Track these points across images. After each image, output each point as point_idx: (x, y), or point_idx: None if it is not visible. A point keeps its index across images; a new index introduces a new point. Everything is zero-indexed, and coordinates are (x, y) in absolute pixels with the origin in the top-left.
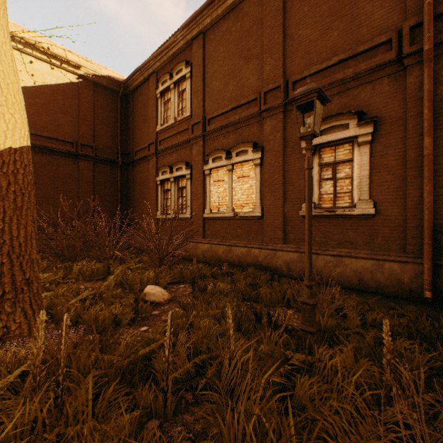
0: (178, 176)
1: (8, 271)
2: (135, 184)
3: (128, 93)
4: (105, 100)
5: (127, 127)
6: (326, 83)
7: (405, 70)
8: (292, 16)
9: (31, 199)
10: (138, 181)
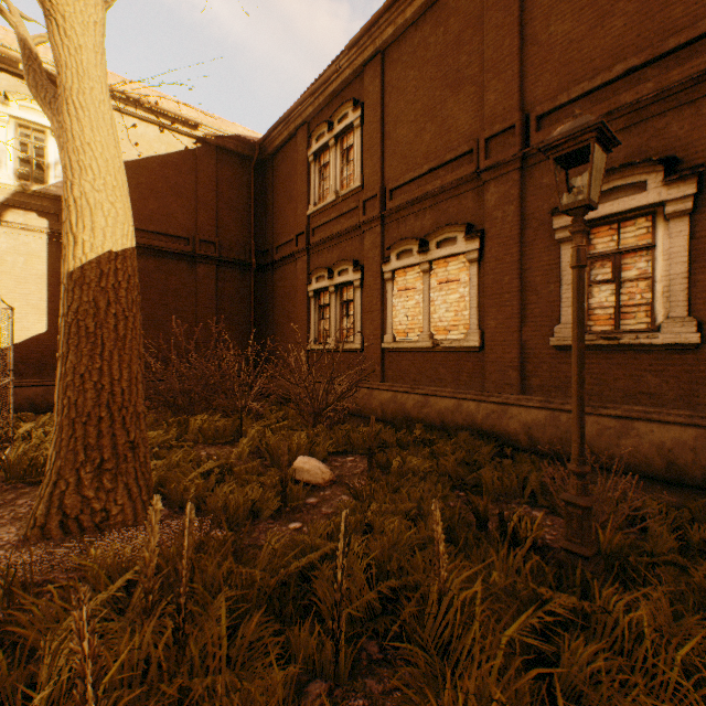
0: (342, 284)
1: (108, 430)
2: (275, 297)
3: (265, 158)
4: (233, 172)
5: (263, 210)
6: (601, 112)
7: None
8: (536, 4)
9: (137, 324)
10: (279, 292)
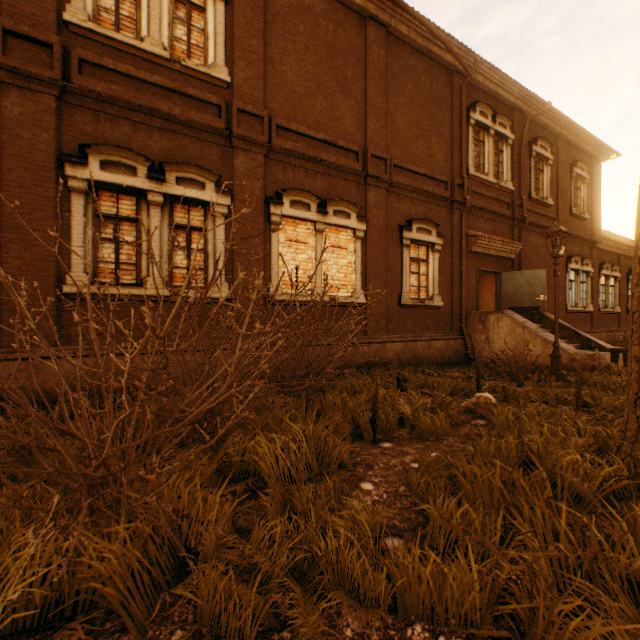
0: (179, 198)
1: None
2: None
3: None
4: None
5: None
6: (418, 187)
7: (451, 209)
8: (391, 94)
9: None
10: None
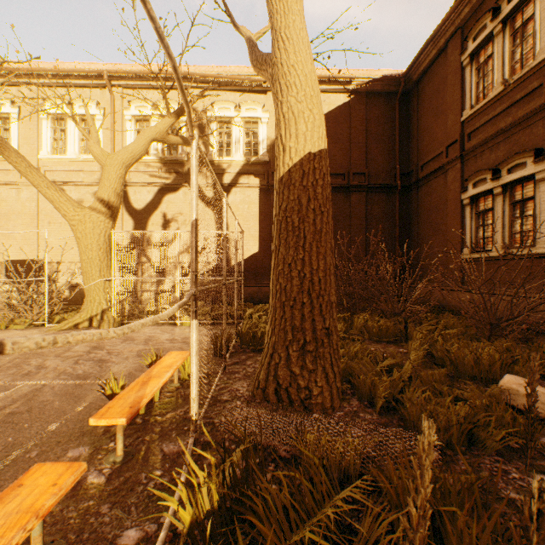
0: (512, 182)
1: (308, 314)
2: (419, 213)
3: (409, 88)
4: (379, 111)
5: (406, 136)
6: None
7: None
8: None
9: (328, 219)
10: (424, 207)
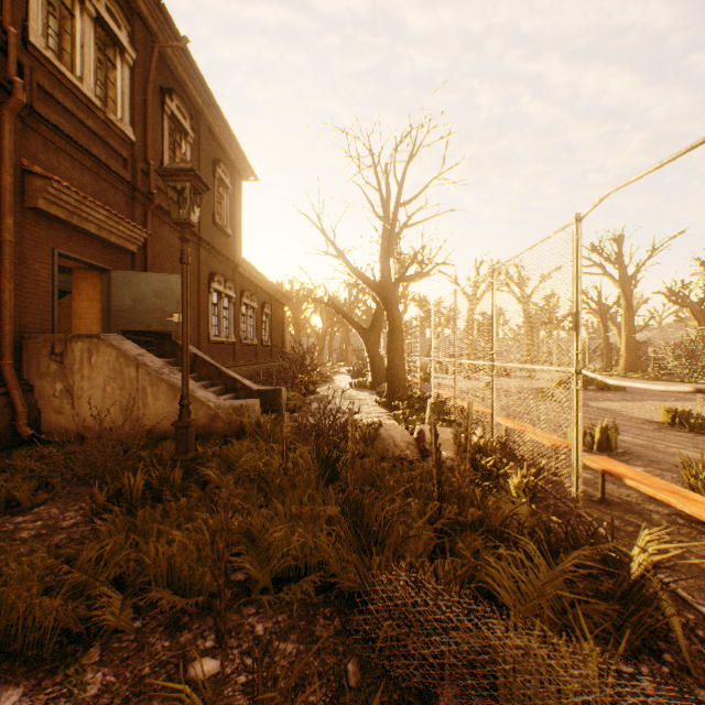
0: None
1: None
2: None
3: None
4: None
5: None
6: None
7: None
8: None
9: None
10: None
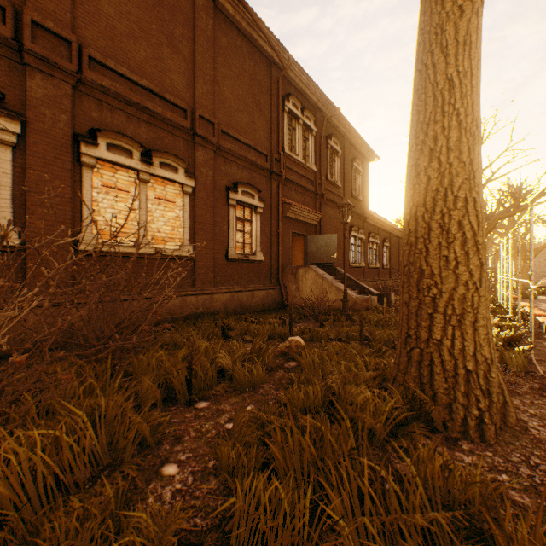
0: None
1: None
2: None
3: None
4: None
5: None
6: (243, 154)
7: (270, 179)
8: (219, 65)
9: None
10: None
